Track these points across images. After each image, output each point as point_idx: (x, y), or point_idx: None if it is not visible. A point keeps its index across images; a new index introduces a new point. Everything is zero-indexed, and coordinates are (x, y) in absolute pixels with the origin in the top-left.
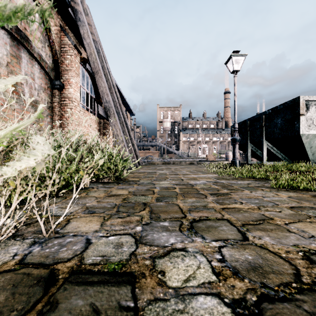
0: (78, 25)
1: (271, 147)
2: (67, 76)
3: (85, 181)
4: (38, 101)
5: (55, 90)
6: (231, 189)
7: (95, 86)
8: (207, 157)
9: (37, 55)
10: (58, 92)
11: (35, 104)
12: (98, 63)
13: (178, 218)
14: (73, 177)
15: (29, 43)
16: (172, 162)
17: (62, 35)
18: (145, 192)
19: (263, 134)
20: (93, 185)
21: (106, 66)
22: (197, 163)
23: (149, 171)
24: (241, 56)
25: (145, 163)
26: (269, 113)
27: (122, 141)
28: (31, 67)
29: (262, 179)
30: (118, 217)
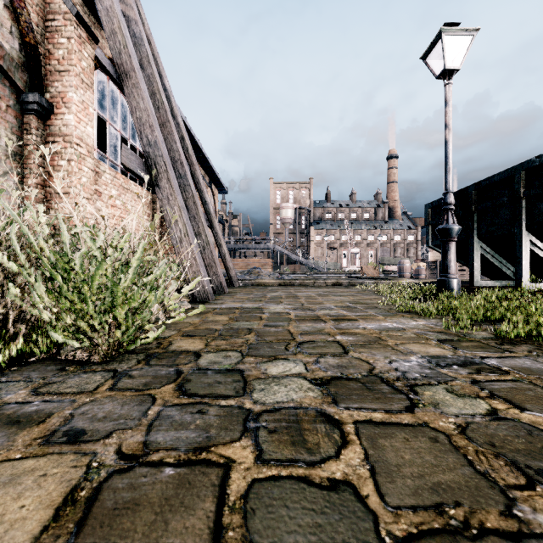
0: None
1: (539, 249)
2: (60, 85)
3: None
4: None
5: (28, 115)
6: None
7: None
8: (363, 270)
9: None
10: (38, 122)
11: None
12: (132, 56)
13: None
14: None
15: None
16: (298, 280)
17: None
18: (163, 509)
19: (522, 217)
20: None
21: (164, 84)
22: (349, 283)
23: (246, 306)
24: (464, 32)
25: (245, 283)
26: (541, 163)
27: (185, 236)
28: None
29: None
30: None
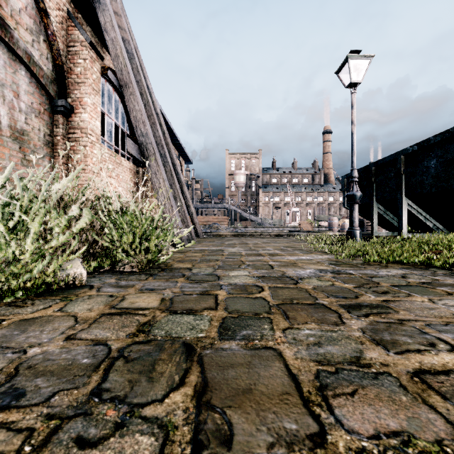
0: (96, 9)
1: (414, 209)
2: (78, 93)
3: (76, 273)
4: (26, 131)
5: (57, 115)
6: (382, 293)
7: (129, 115)
8: (301, 225)
9: (24, 53)
10: (63, 119)
11: (21, 136)
12: (130, 72)
13: (302, 453)
14: (32, 270)
15: (7, 30)
16: (248, 233)
17: (71, 26)
18: (197, 300)
19: (402, 187)
20: (96, 281)
21: (146, 84)
22: (287, 235)
23: (212, 249)
24: (363, 58)
25: (208, 235)
26: (413, 151)
27: (168, 200)
28: (13, 74)
29: (418, 265)
30: (76, 444)
